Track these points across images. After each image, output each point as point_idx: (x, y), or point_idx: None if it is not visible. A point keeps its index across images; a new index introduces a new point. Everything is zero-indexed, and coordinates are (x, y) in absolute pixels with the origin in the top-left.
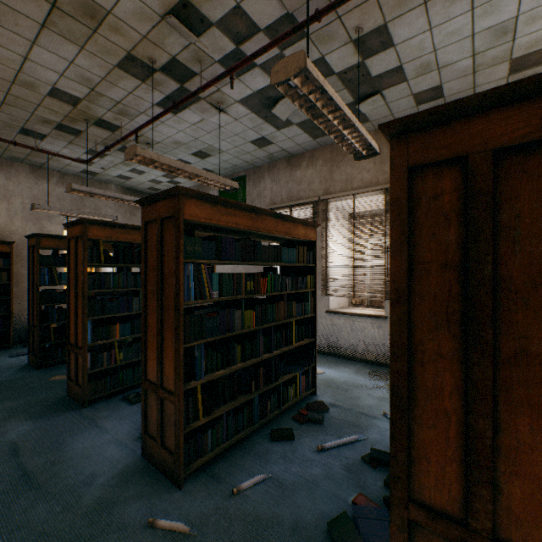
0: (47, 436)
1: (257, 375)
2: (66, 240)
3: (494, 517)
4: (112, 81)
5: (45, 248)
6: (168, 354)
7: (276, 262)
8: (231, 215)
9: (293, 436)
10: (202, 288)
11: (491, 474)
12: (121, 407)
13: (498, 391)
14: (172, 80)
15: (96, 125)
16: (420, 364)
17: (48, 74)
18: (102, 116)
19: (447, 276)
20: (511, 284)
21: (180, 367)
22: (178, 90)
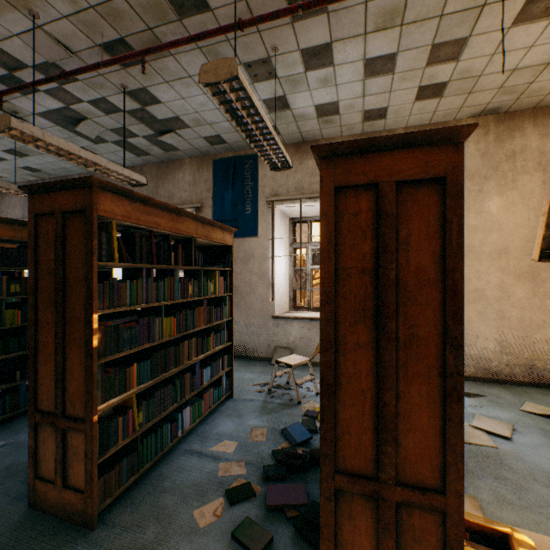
0: None
1: (25, 366)
2: None
3: (66, 405)
4: None
5: None
6: None
7: None
8: None
9: None
10: None
11: (63, 382)
12: None
13: (67, 338)
14: None
15: None
16: (42, 330)
17: None
18: None
19: (51, 278)
20: (71, 282)
21: None
22: None
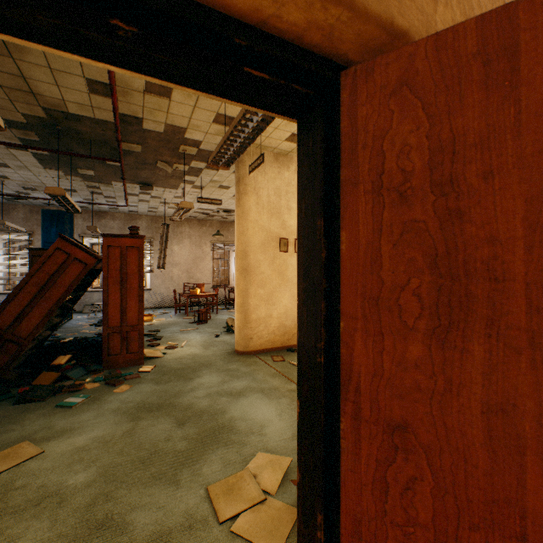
0: None
1: None
2: None
3: None
4: None
5: None
6: None
7: None
8: None
9: None
10: None
11: None
12: None
13: None
14: None
15: None
16: None
17: None
18: None
19: None
20: None
21: None
22: None
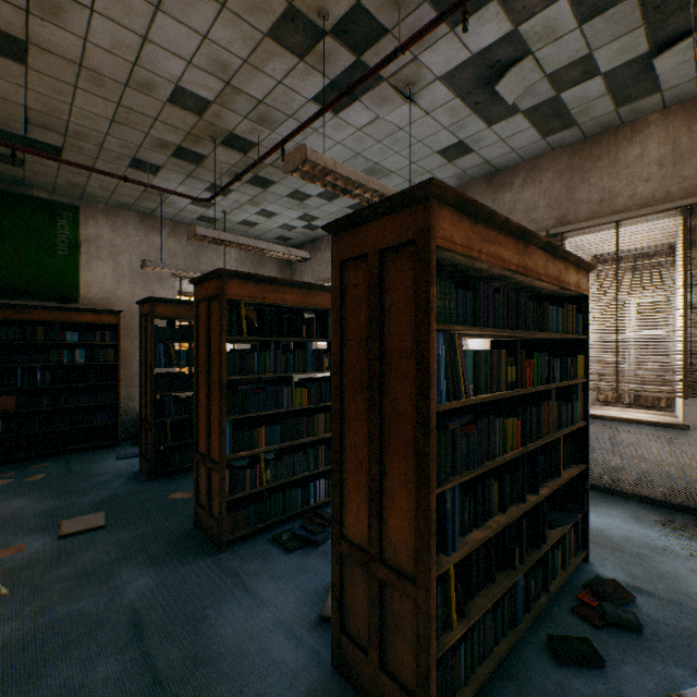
0: (177, 602)
1: (519, 535)
2: (185, 307)
3: None
4: (256, 64)
5: (159, 317)
6: (394, 501)
7: (544, 332)
8: (494, 243)
9: (601, 660)
10: (455, 379)
11: None
12: (273, 556)
13: None
14: (345, 49)
15: (225, 145)
16: None
17: (172, 63)
18: (235, 128)
19: None
20: None
21: (430, 533)
22: (350, 68)
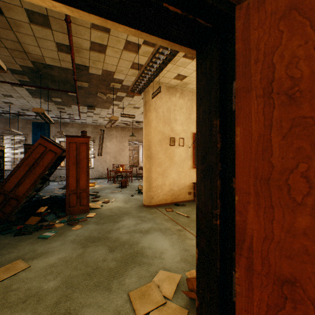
0: None
1: None
2: None
3: None
4: None
5: None
6: None
7: None
8: None
9: None
10: None
11: None
12: None
13: None
14: None
15: None
16: None
17: None
18: None
19: None
20: None
21: None
22: None
